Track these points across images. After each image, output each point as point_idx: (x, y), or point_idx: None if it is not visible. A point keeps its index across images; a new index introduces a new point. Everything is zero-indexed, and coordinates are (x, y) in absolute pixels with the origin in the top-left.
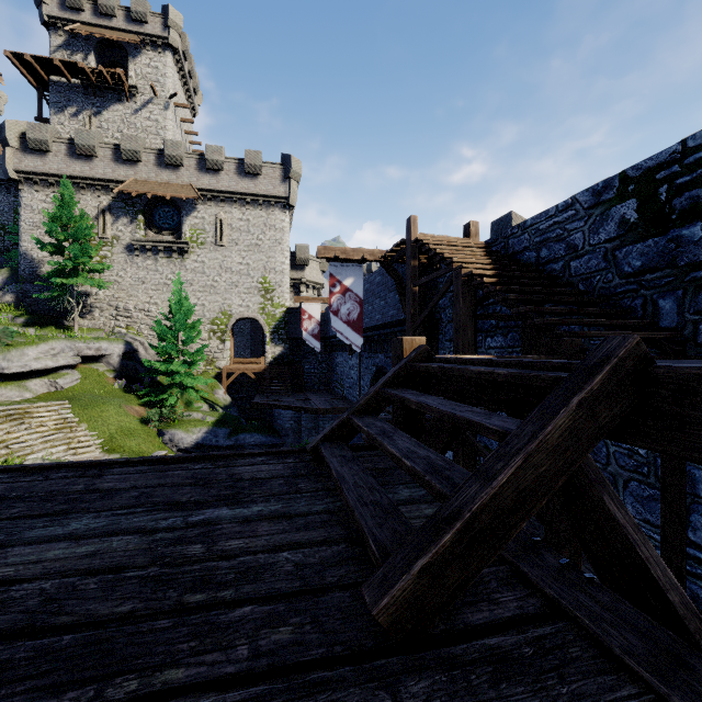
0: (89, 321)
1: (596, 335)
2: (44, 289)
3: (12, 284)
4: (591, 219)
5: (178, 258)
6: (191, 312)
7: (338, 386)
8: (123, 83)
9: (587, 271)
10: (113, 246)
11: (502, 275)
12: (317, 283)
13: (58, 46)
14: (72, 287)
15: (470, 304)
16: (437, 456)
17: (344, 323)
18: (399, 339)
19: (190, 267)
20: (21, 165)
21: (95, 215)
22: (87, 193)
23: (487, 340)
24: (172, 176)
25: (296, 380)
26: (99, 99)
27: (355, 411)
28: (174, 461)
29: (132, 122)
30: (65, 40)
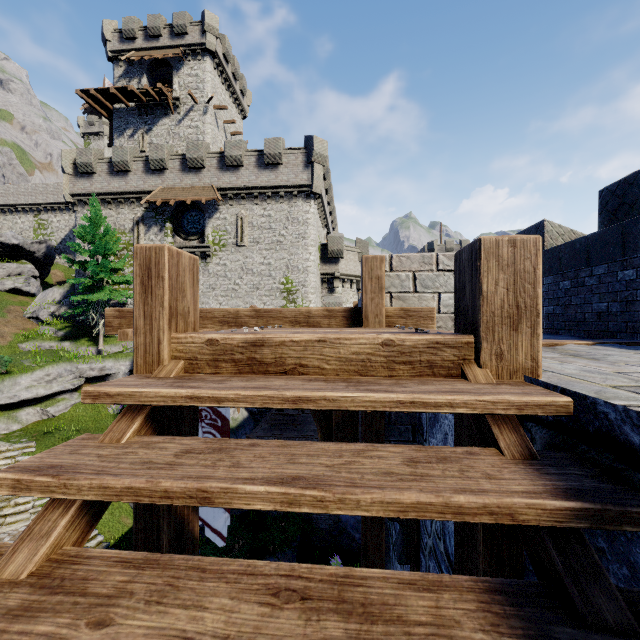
0: None
1: None
2: None
3: (68, 297)
4: None
5: (201, 262)
6: None
7: None
8: (166, 97)
9: None
10: None
11: None
12: (355, 276)
13: (120, 77)
14: (98, 302)
15: None
16: None
17: None
18: None
19: (212, 271)
20: (74, 188)
21: (132, 227)
22: (125, 207)
23: None
24: (195, 179)
25: None
26: (150, 117)
27: None
28: None
29: (176, 132)
30: (124, 69)
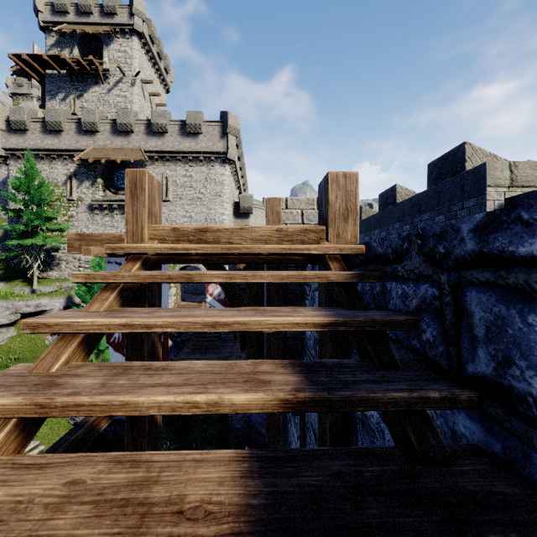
0: (57, 272)
1: None
2: None
3: (1, 242)
4: None
5: None
6: None
7: None
8: (97, 68)
9: None
10: (78, 206)
11: None
12: None
13: (51, 45)
14: (33, 246)
15: None
16: None
17: None
18: None
19: None
20: (7, 143)
21: (64, 181)
22: (58, 163)
23: None
24: (124, 141)
25: None
26: (81, 84)
27: None
28: None
29: (106, 100)
30: (56, 39)
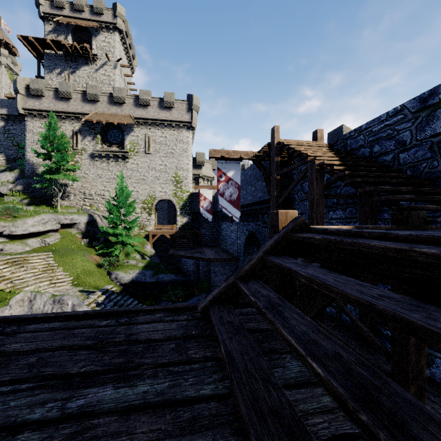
0: (67, 202)
1: (437, 208)
2: (40, 182)
3: (21, 179)
4: (418, 120)
5: (122, 161)
6: (129, 195)
7: (223, 243)
8: (88, 53)
9: (414, 160)
10: (82, 154)
11: (346, 165)
12: (210, 177)
13: (49, 31)
14: (56, 181)
15: (321, 186)
16: (349, 355)
17: (228, 201)
18: (275, 212)
19: (129, 167)
20: (26, 105)
21: (71, 135)
22: (66, 122)
23: (330, 213)
24: (118, 109)
25: (196, 239)
26: (74, 63)
27: (241, 276)
28: (86, 316)
29: (94, 77)
30: (53, 27)
